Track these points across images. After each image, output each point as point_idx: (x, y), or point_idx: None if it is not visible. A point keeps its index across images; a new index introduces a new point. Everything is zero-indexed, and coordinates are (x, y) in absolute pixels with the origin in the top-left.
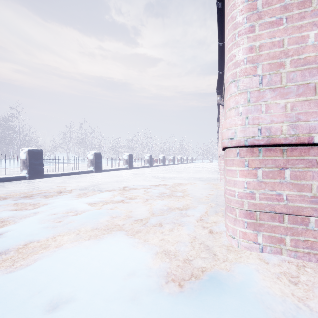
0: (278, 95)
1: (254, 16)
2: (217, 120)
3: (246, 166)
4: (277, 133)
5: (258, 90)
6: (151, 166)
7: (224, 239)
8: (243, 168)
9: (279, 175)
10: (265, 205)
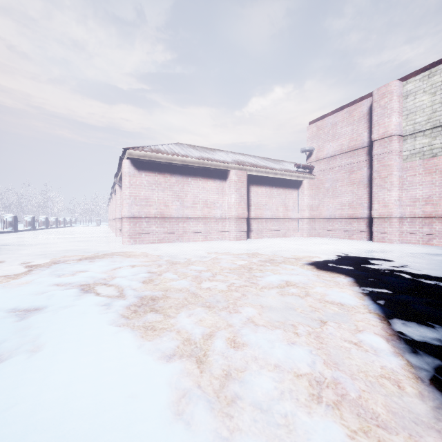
0: (136, 205)
1: (130, 184)
2: (112, 187)
3: (128, 223)
4: (135, 215)
5: (131, 203)
6: (16, 230)
7: (123, 244)
8: (128, 223)
9: (136, 225)
10: (133, 232)
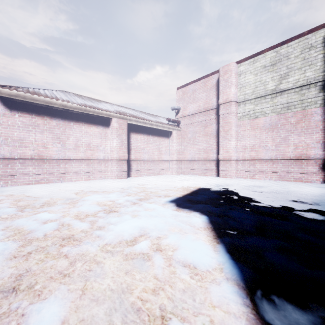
0: (7, 146)
1: None
2: None
3: None
4: (6, 156)
5: (1, 144)
6: None
7: None
8: None
9: (7, 166)
10: (3, 174)
